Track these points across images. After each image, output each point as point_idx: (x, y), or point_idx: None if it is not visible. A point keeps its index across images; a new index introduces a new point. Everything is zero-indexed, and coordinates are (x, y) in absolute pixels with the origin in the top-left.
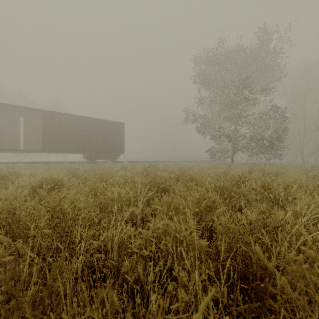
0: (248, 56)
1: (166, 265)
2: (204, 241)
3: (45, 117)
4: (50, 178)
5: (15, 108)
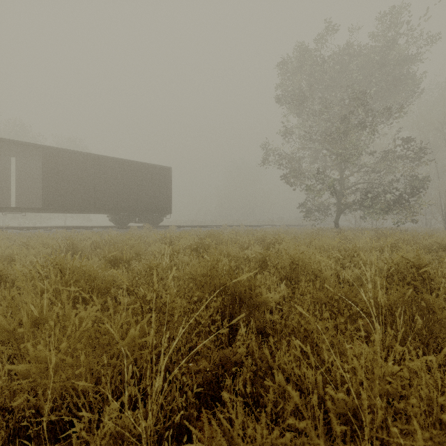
0: (363, 62)
1: None
2: None
3: (47, 157)
4: None
5: (0, 143)
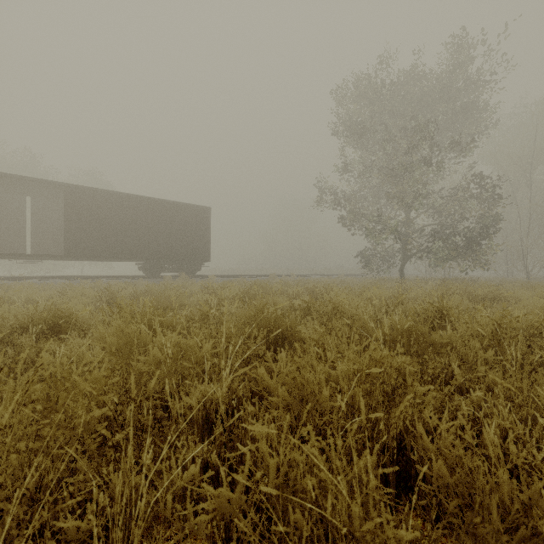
0: (431, 88)
1: None
2: (411, 537)
3: (69, 197)
4: (49, 309)
5: (15, 180)
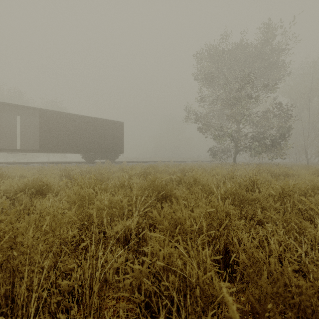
0: (251, 53)
1: (169, 316)
2: (226, 285)
3: (42, 116)
4: (36, 181)
5: (11, 106)
